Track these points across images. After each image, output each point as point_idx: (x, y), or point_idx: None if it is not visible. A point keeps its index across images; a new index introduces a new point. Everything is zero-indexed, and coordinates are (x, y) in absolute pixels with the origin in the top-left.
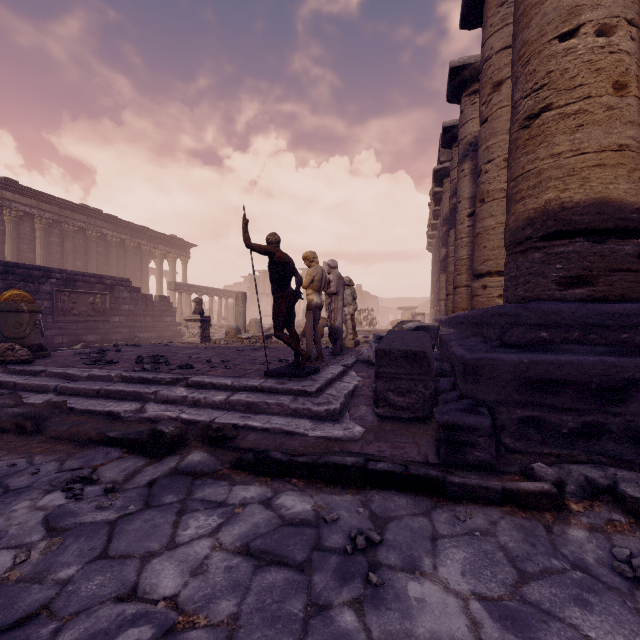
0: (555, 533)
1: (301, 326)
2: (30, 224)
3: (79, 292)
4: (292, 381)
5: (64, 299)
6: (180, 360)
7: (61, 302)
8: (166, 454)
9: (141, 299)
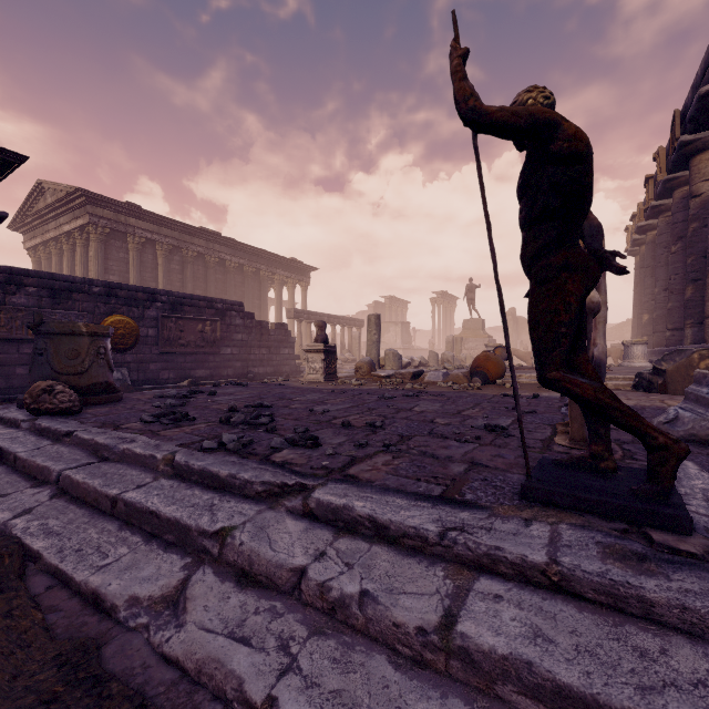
0: None
1: (448, 360)
2: (152, 251)
3: (187, 318)
4: (679, 558)
5: (170, 326)
6: (294, 417)
7: (167, 330)
8: None
9: (255, 327)
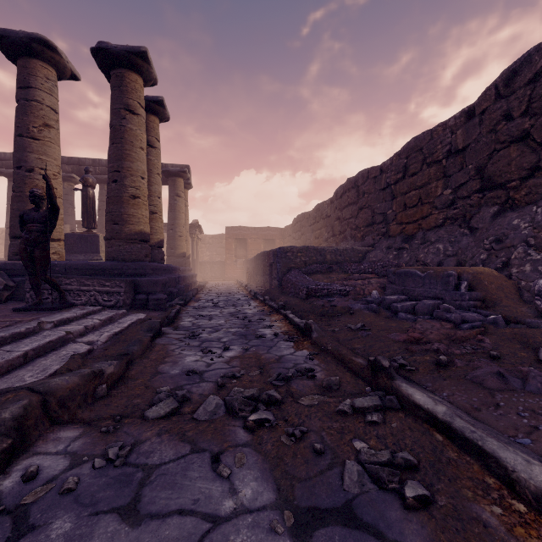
0: (189, 310)
1: None
2: None
3: None
4: (85, 307)
5: None
6: None
7: None
8: (162, 332)
9: None
